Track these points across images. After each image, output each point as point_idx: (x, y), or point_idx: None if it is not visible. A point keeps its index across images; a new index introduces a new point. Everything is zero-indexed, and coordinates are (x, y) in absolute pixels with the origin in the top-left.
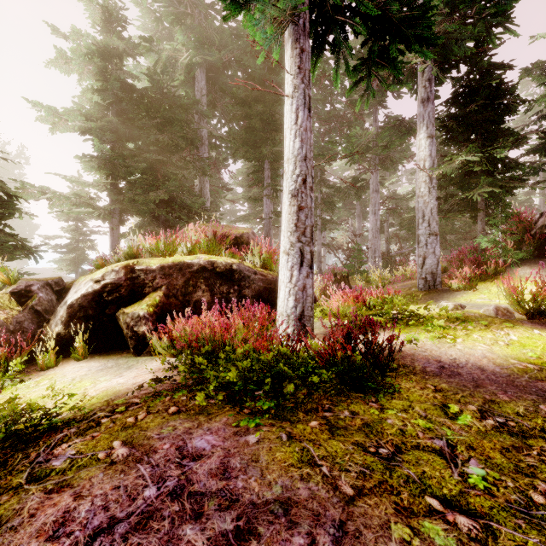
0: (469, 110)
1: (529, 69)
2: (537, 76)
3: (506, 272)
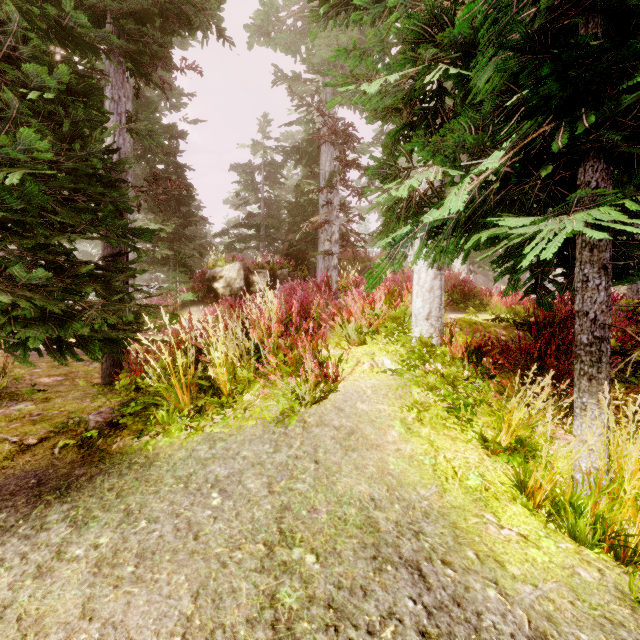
0: (162, 191)
1: (235, 167)
2: (240, 173)
3: (183, 310)
